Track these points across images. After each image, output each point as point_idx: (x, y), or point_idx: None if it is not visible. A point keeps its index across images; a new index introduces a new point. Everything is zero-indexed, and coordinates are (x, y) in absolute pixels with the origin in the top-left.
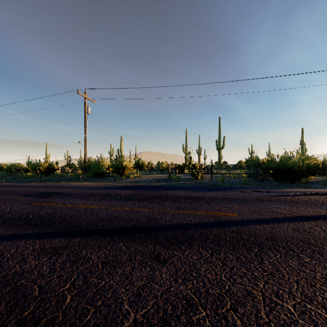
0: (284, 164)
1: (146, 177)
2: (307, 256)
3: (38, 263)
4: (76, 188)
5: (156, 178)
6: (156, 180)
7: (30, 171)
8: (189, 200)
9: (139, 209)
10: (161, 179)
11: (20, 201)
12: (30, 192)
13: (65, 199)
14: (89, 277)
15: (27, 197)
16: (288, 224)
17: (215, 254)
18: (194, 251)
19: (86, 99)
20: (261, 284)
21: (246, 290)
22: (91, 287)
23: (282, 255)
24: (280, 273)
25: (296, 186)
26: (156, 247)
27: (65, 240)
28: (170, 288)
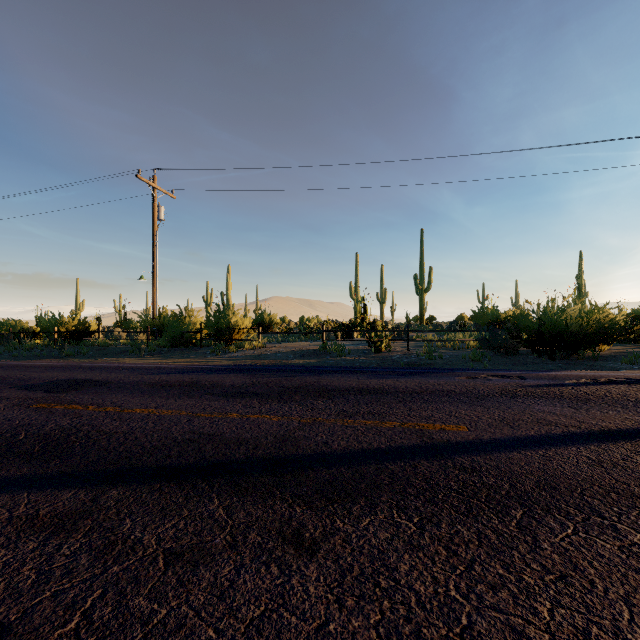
0: (552, 321)
1: (277, 347)
2: (634, 529)
3: (11, 558)
4: (131, 372)
5: (297, 350)
6: (297, 354)
7: (41, 336)
8: (364, 395)
9: (260, 417)
10: (308, 351)
11: (6, 400)
12: (34, 380)
13: (105, 394)
14: (131, 596)
15: (25, 391)
16: (578, 448)
17: (429, 525)
18: (380, 518)
19: (155, 190)
20: (545, 608)
21: (510, 627)
22: (132, 625)
23: (579, 526)
24: (582, 576)
25: (575, 365)
26: (294, 508)
27: (87, 495)
28: (328, 625)
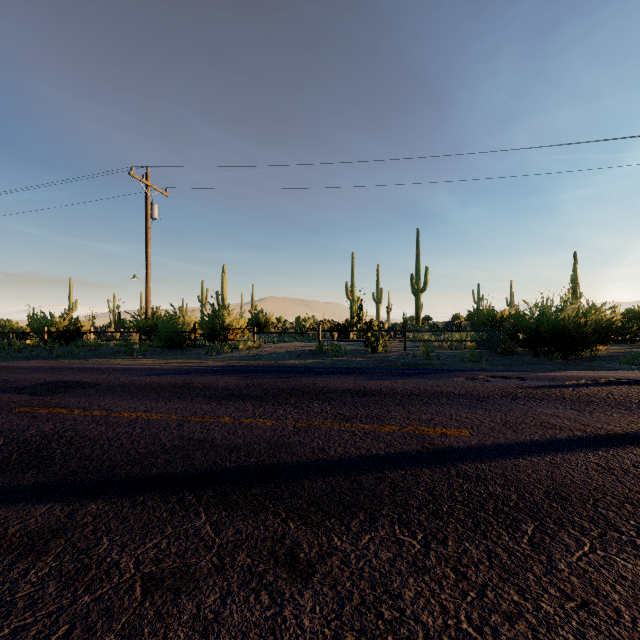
0: (550, 321)
1: (272, 347)
2: None
3: None
4: (122, 373)
5: (293, 350)
6: (293, 354)
7: (31, 336)
8: (362, 397)
9: (254, 422)
10: (303, 351)
11: None
12: (20, 382)
13: (93, 397)
14: (101, 633)
15: (9, 394)
16: (585, 454)
17: (434, 543)
18: (381, 534)
19: (148, 188)
20: None
21: None
22: None
23: (596, 542)
24: (606, 603)
25: (573, 365)
26: (287, 524)
27: (63, 510)
28: None
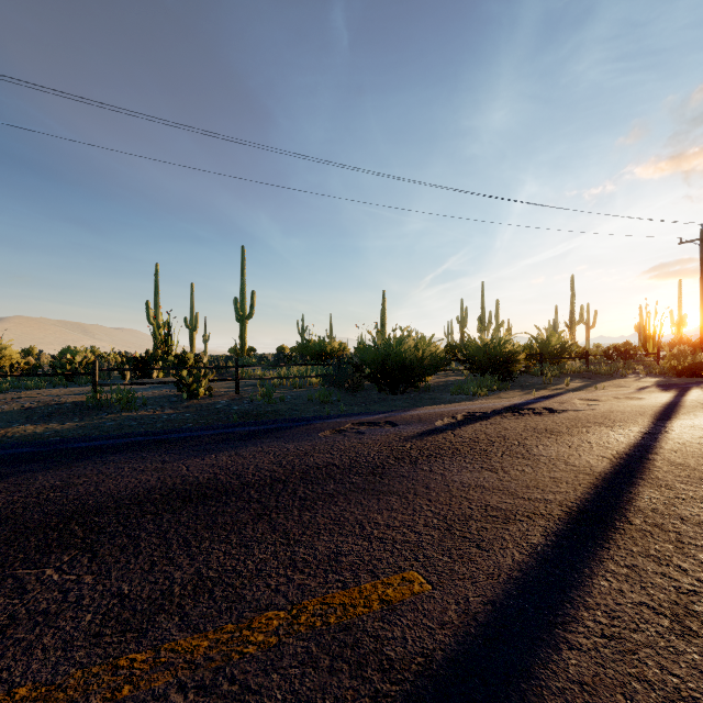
0: (397, 353)
1: None
2: None
3: None
4: None
5: (38, 405)
6: (36, 413)
7: None
8: (179, 511)
9: None
10: (61, 406)
11: None
12: None
13: None
14: None
15: None
16: (608, 580)
17: None
18: None
19: None
20: None
21: None
22: None
23: None
24: None
25: (419, 399)
26: None
27: None
28: None
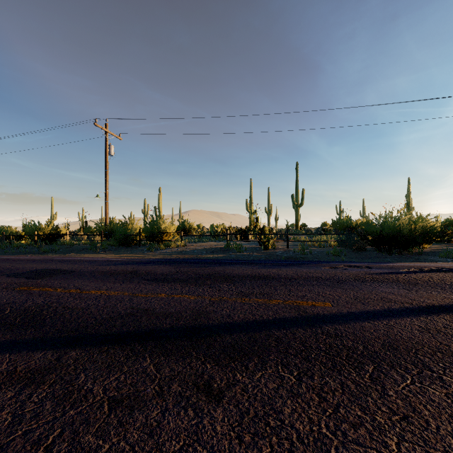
0: (390, 227)
1: (194, 245)
2: None
3: None
4: (89, 263)
5: (209, 248)
6: (209, 251)
7: (25, 237)
8: (257, 280)
9: (182, 297)
10: (216, 248)
11: None
12: (19, 269)
13: (70, 280)
14: (82, 434)
15: (12, 278)
16: (411, 319)
17: (305, 377)
18: (269, 372)
19: (107, 134)
20: (393, 442)
21: None
22: None
23: (415, 377)
24: (420, 417)
25: (406, 258)
26: (205, 365)
27: (53, 355)
28: None
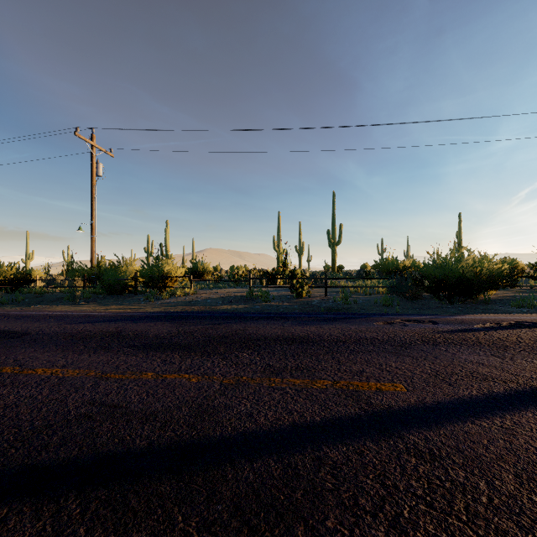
0: (452, 270)
1: (207, 293)
2: None
3: None
4: (57, 321)
5: (226, 296)
6: (226, 300)
7: None
8: (290, 345)
9: (178, 378)
10: (235, 297)
11: None
12: None
13: (14, 349)
14: None
15: None
16: (533, 414)
17: None
18: None
19: (93, 148)
20: None
21: None
22: None
23: None
24: None
25: (473, 308)
26: None
27: None
28: None
